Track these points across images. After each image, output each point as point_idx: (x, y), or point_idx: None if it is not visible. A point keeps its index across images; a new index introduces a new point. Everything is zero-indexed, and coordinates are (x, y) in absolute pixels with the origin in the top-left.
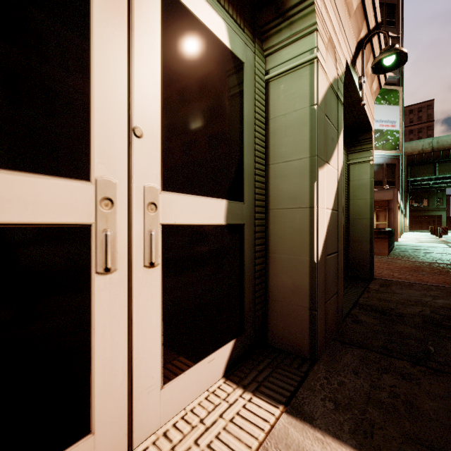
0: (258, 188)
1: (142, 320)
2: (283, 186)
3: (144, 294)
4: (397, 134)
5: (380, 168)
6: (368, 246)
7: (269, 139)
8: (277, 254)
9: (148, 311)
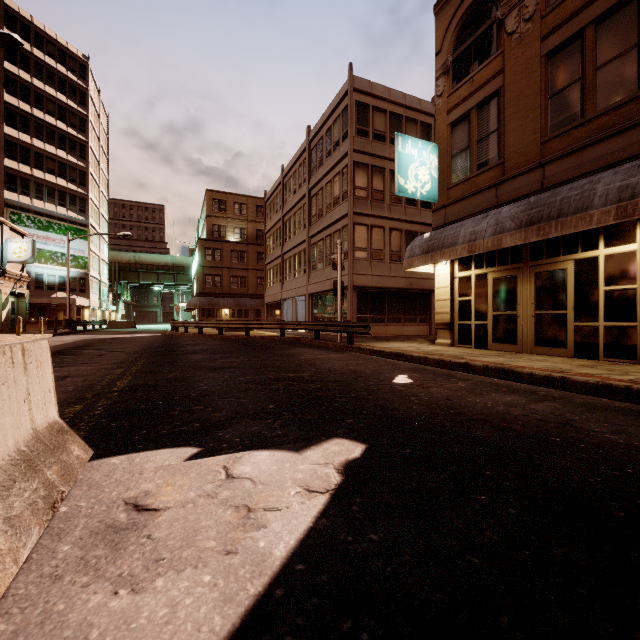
0: None
1: None
2: None
3: None
4: (86, 259)
5: (75, 280)
6: (25, 324)
7: None
8: None
9: None
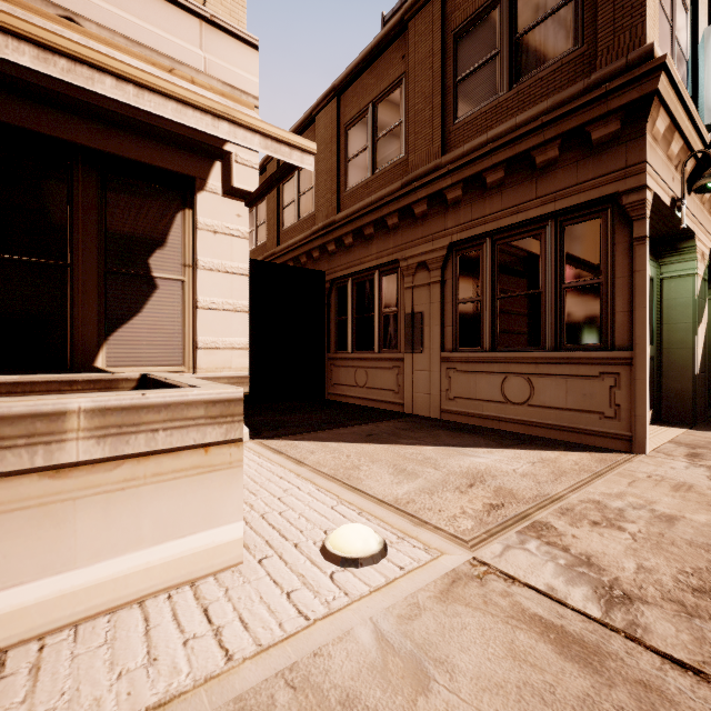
0: (657, 337)
1: None
2: (673, 336)
3: None
4: None
5: None
6: None
7: (663, 310)
8: (669, 372)
9: None
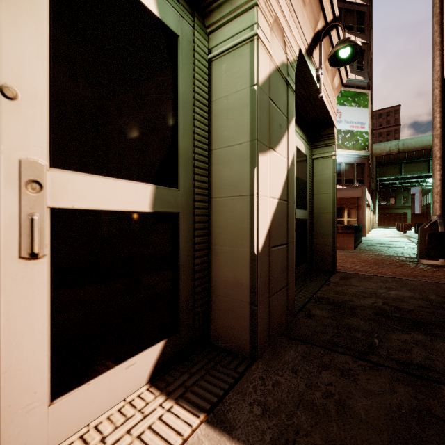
0: (198, 175)
1: (17, 323)
2: (225, 173)
3: (21, 292)
4: (366, 135)
5: (351, 167)
6: (330, 240)
7: (212, 122)
8: (220, 246)
9: (27, 313)
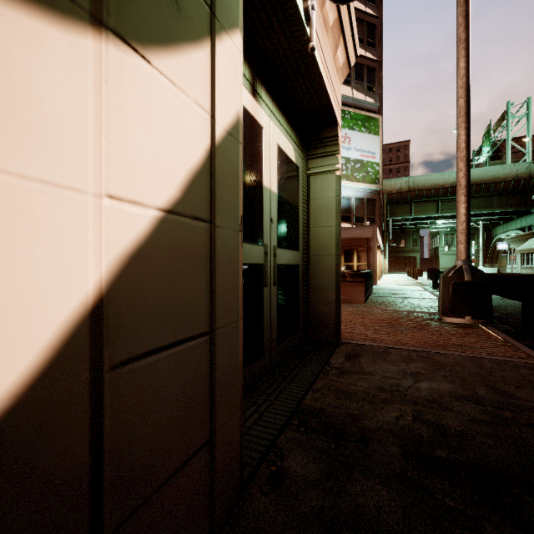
0: None
1: None
2: None
3: None
4: (377, 166)
5: (361, 202)
6: (333, 295)
7: None
8: None
9: None
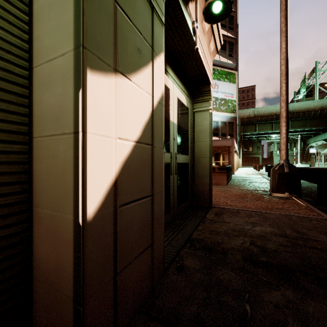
0: (1, 100)
1: None
2: (46, 100)
3: None
4: (234, 102)
5: (225, 124)
6: (208, 180)
7: (32, 27)
8: (41, 208)
9: None
